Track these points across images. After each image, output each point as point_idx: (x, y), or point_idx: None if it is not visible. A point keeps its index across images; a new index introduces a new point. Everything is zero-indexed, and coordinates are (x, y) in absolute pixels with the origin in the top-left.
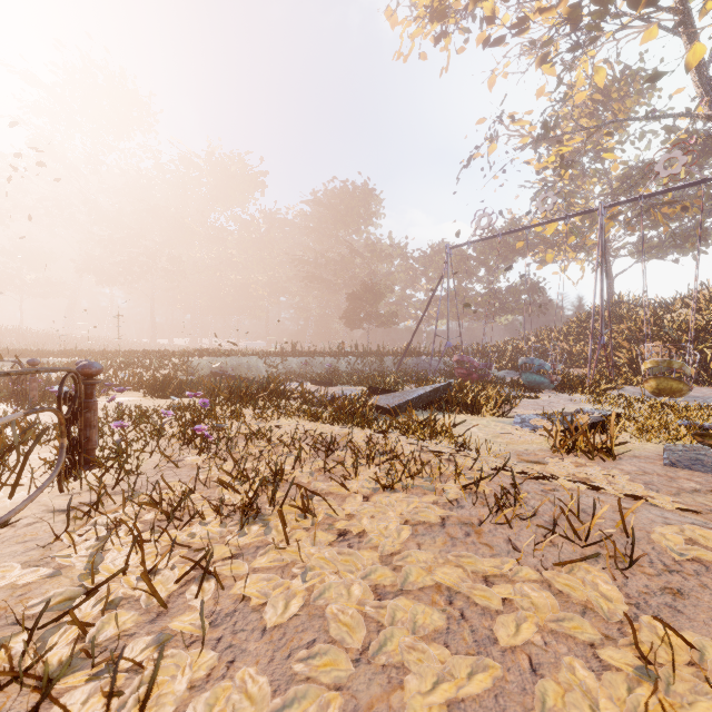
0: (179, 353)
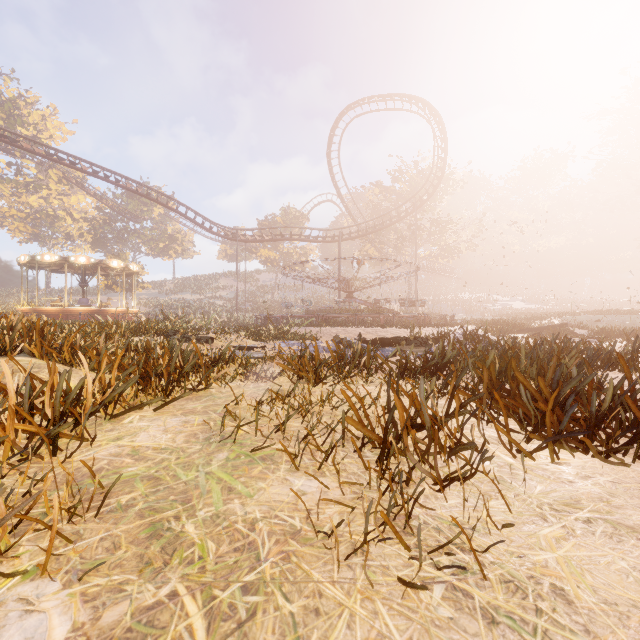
0: (568, 312)
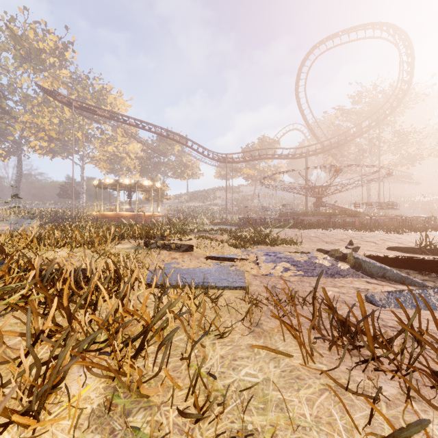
0: None
